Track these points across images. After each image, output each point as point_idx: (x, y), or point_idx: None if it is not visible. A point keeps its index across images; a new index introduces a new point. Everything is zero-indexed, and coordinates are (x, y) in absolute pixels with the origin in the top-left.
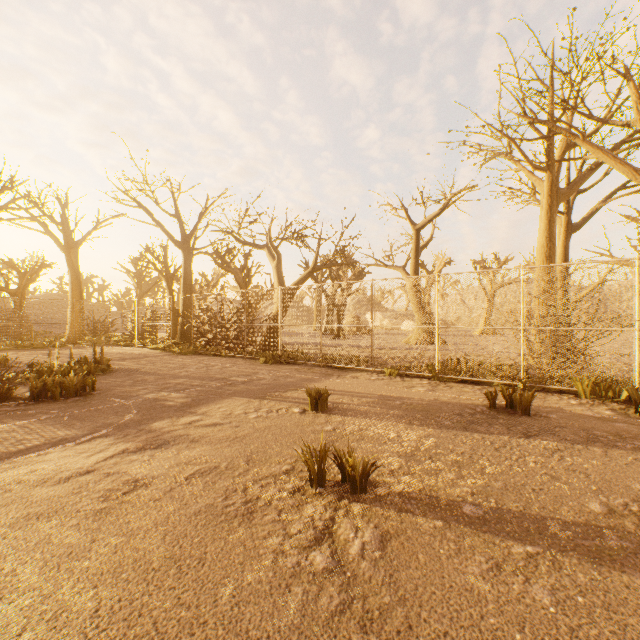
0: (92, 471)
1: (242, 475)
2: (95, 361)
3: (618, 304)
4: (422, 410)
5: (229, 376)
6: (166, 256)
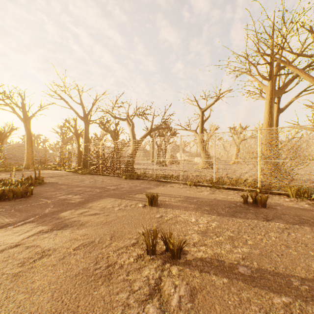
0: (18, 245)
1: (107, 247)
2: (35, 178)
3: (310, 148)
4: (208, 205)
5: (106, 186)
6: (76, 124)
